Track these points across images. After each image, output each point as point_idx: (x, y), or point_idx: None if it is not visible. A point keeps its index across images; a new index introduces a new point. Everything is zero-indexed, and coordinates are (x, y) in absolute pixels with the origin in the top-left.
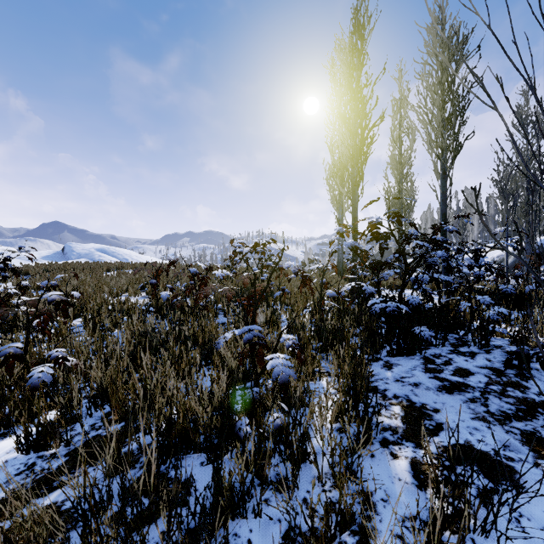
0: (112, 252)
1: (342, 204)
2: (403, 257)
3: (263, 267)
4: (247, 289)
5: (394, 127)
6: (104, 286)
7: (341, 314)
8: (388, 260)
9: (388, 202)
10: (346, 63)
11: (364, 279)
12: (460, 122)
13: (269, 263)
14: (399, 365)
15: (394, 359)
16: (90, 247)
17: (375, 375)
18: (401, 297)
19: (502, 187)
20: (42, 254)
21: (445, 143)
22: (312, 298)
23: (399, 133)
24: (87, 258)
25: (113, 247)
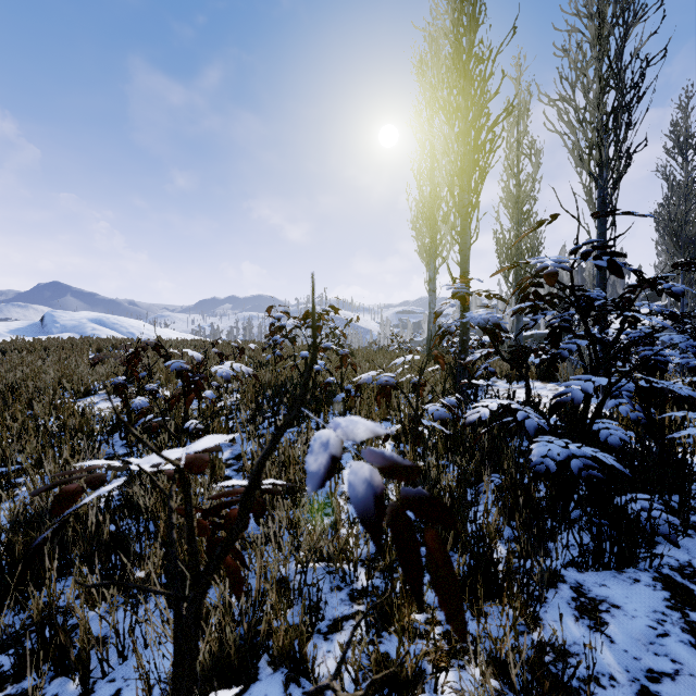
0: (113, 323)
1: (434, 257)
2: (593, 346)
3: (319, 349)
4: (293, 385)
5: (510, 147)
6: (64, 380)
7: (450, 441)
8: (563, 352)
9: (499, 254)
10: (451, 19)
11: (472, 367)
12: (628, 123)
13: (328, 343)
14: (616, 606)
15: (593, 582)
16: (81, 317)
17: (571, 653)
18: (590, 428)
19: (676, 230)
20: (12, 326)
21: (607, 154)
22: (396, 405)
23: (517, 156)
24: (76, 332)
25: (115, 317)
